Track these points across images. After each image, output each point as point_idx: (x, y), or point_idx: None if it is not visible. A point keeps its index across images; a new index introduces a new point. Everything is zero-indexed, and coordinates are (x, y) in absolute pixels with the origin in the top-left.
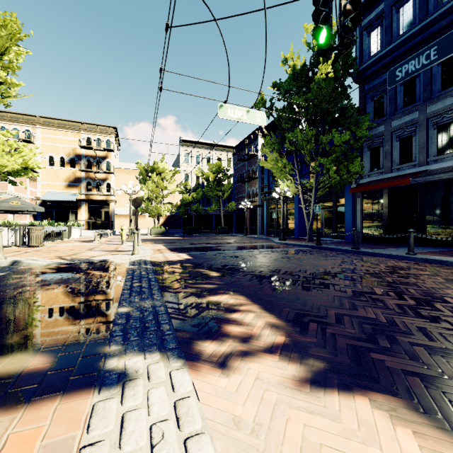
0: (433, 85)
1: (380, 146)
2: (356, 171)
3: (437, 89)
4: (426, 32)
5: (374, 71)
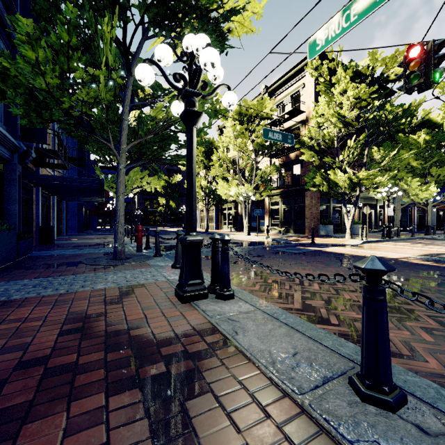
0: None
1: None
2: None
3: None
4: None
5: None
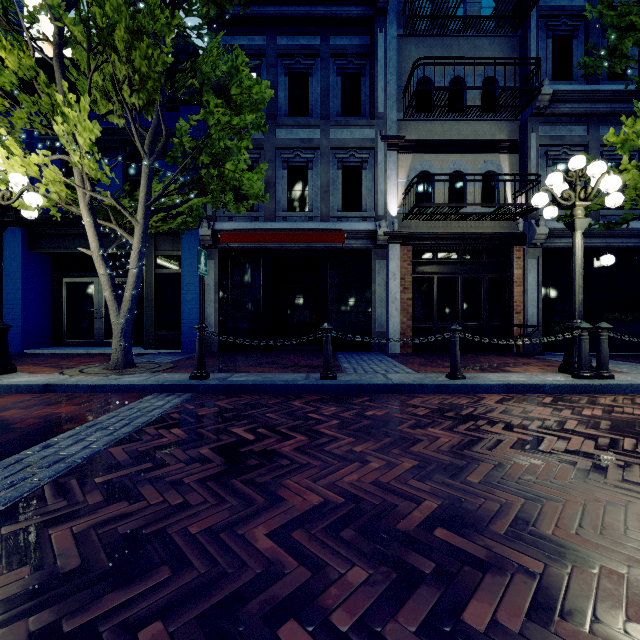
0: (331, 102)
1: (254, 166)
2: (253, 193)
3: (337, 111)
4: (332, 7)
5: (245, 14)
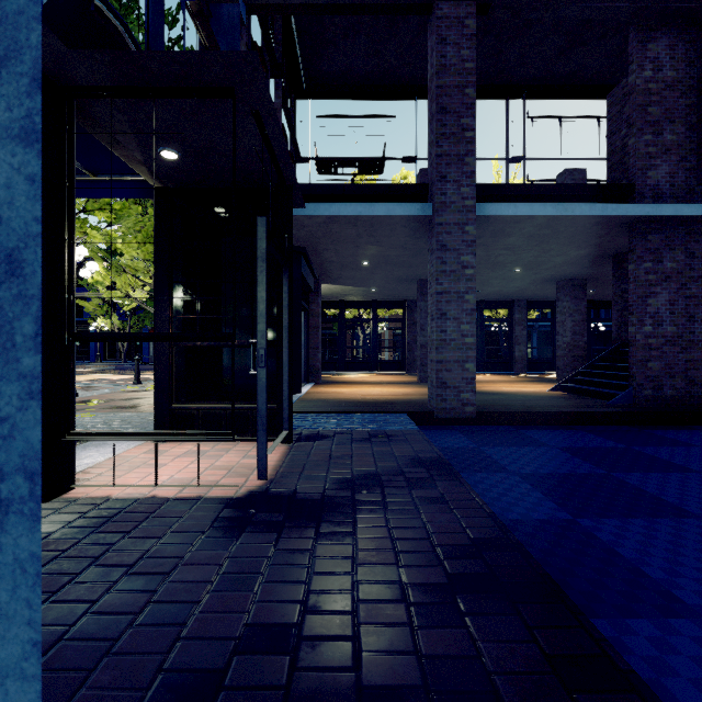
0: None
1: None
2: None
3: None
4: None
5: None
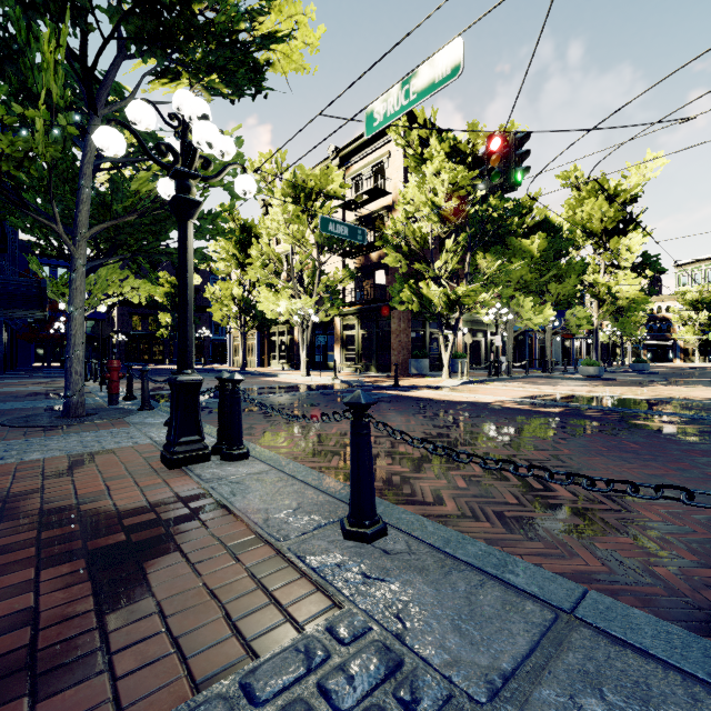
0: None
1: None
2: None
3: None
4: None
5: None
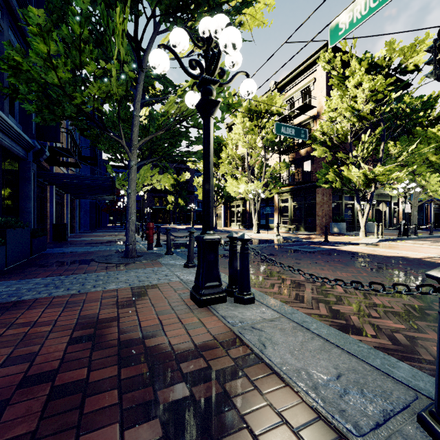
0: None
1: None
2: None
3: None
4: None
5: None
